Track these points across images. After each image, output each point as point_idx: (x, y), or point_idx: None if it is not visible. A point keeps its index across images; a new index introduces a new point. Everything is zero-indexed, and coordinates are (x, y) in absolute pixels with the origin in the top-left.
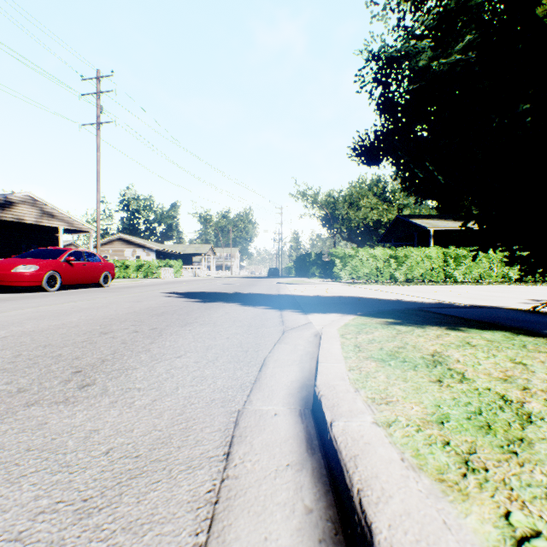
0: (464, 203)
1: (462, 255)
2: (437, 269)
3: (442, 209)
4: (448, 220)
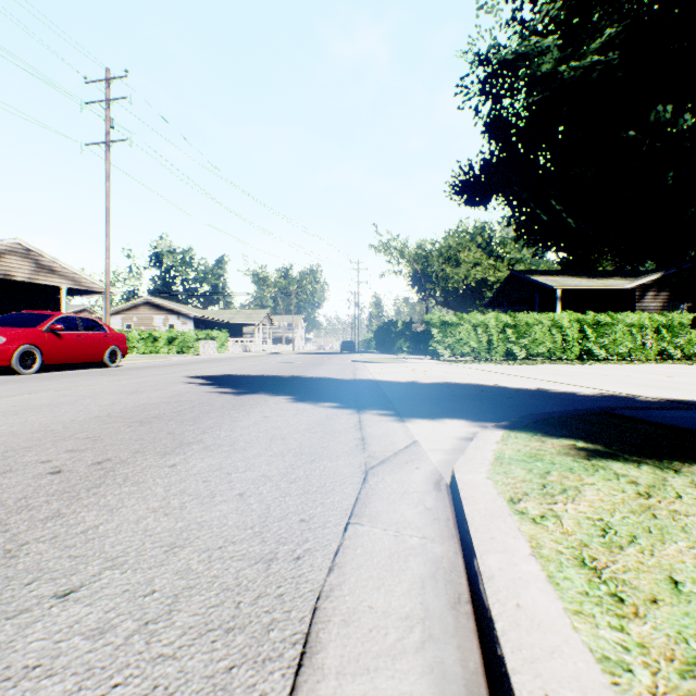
0: (598, 256)
1: (605, 324)
2: (570, 342)
3: (567, 265)
4: (580, 277)
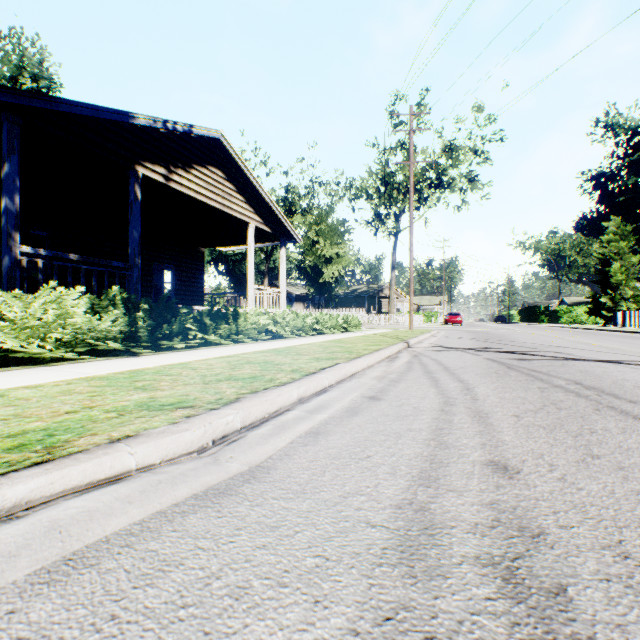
0: None
1: None
2: None
3: None
4: None
